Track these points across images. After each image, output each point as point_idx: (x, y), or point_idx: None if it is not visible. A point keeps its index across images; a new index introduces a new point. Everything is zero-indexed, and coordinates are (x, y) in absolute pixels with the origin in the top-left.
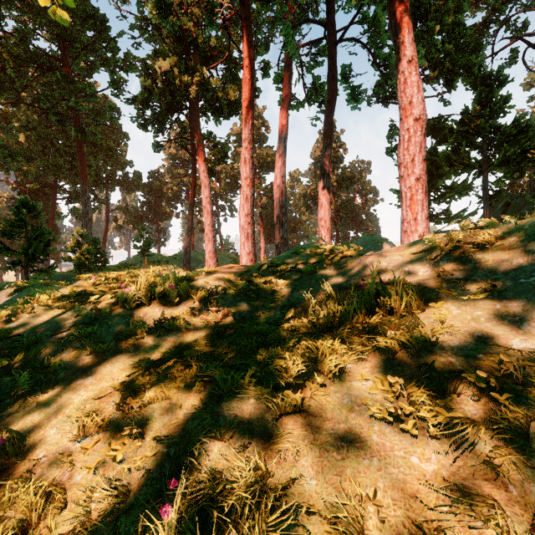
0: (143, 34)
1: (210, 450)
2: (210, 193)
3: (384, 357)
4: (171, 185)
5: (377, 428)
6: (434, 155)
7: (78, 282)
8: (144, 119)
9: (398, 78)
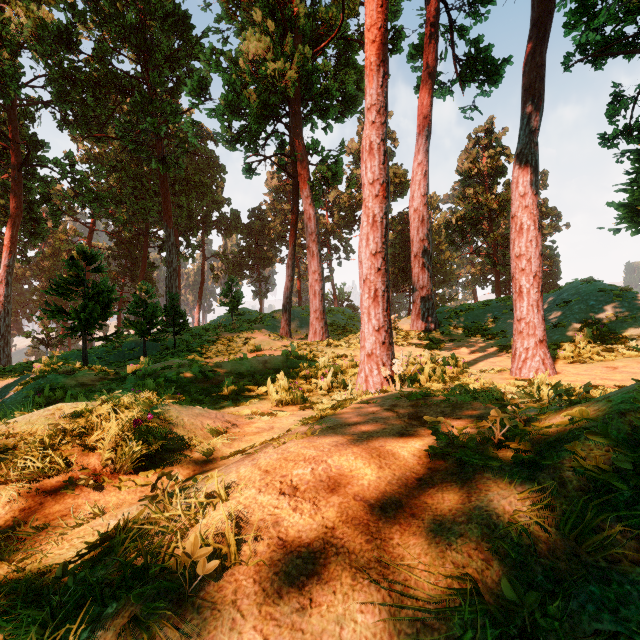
0: (229, 22)
1: None
2: (316, 227)
3: None
4: (274, 225)
5: None
6: None
7: None
8: (229, 133)
9: None
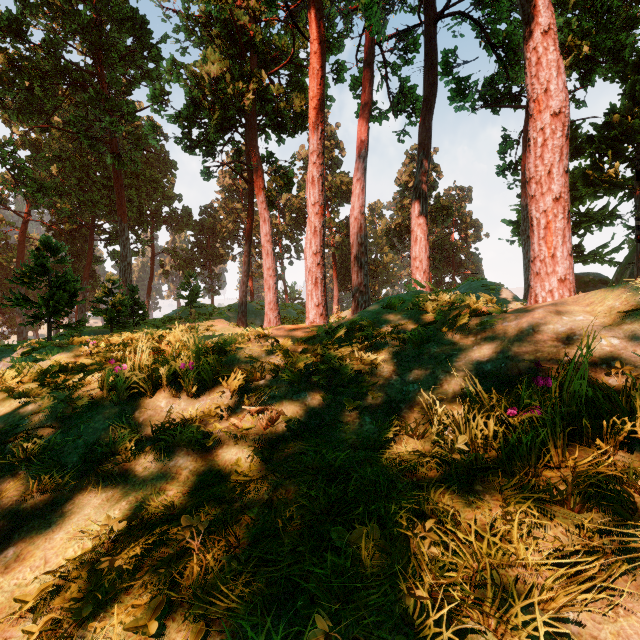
0: (189, 36)
1: None
2: (270, 229)
3: None
4: (226, 223)
5: None
6: None
7: (70, 349)
8: (190, 140)
9: (527, 59)
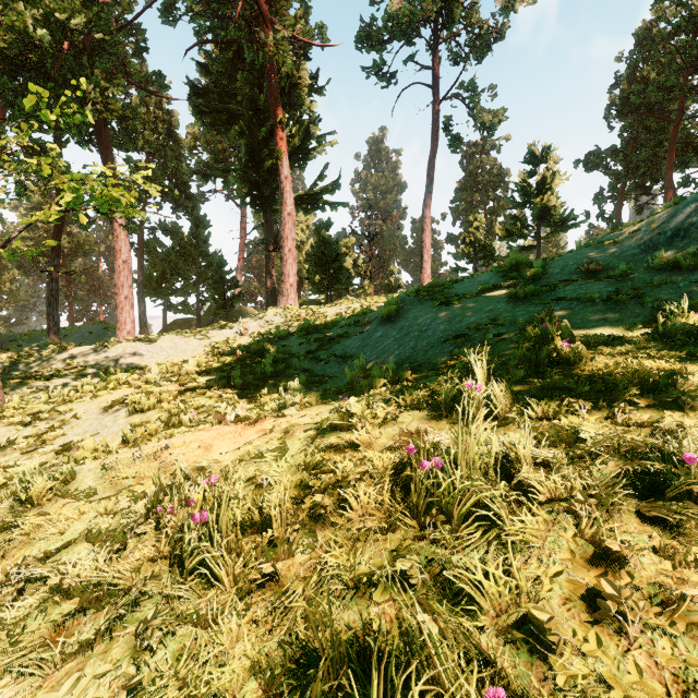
0: None
1: (28, 390)
2: None
3: (74, 373)
4: None
5: (69, 382)
6: (169, 256)
7: None
8: None
9: (113, 232)
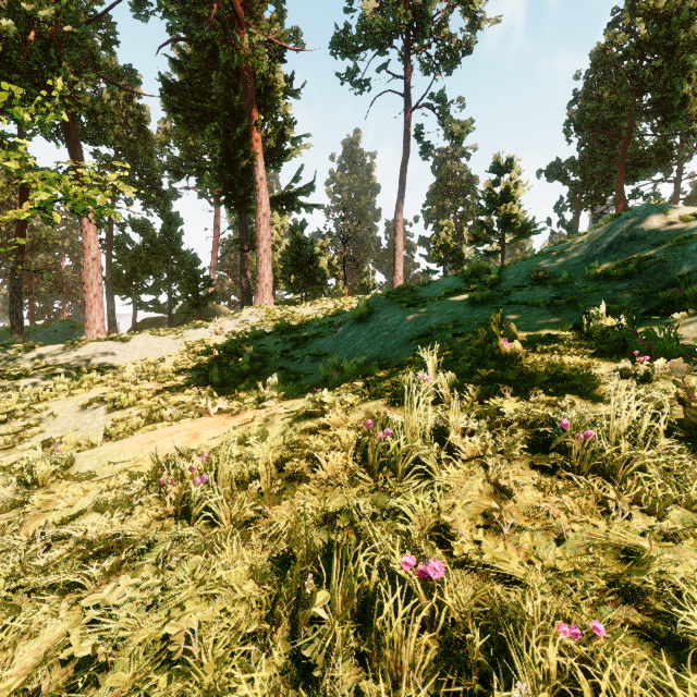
0: None
1: None
2: None
3: (43, 373)
4: None
5: (38, 382)
6: (139, 253)
7: None
8: None
9: (82, 229)
